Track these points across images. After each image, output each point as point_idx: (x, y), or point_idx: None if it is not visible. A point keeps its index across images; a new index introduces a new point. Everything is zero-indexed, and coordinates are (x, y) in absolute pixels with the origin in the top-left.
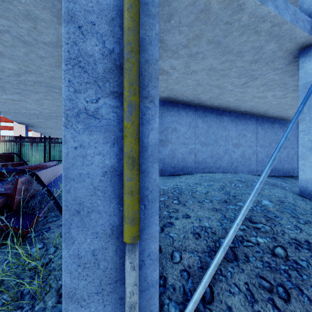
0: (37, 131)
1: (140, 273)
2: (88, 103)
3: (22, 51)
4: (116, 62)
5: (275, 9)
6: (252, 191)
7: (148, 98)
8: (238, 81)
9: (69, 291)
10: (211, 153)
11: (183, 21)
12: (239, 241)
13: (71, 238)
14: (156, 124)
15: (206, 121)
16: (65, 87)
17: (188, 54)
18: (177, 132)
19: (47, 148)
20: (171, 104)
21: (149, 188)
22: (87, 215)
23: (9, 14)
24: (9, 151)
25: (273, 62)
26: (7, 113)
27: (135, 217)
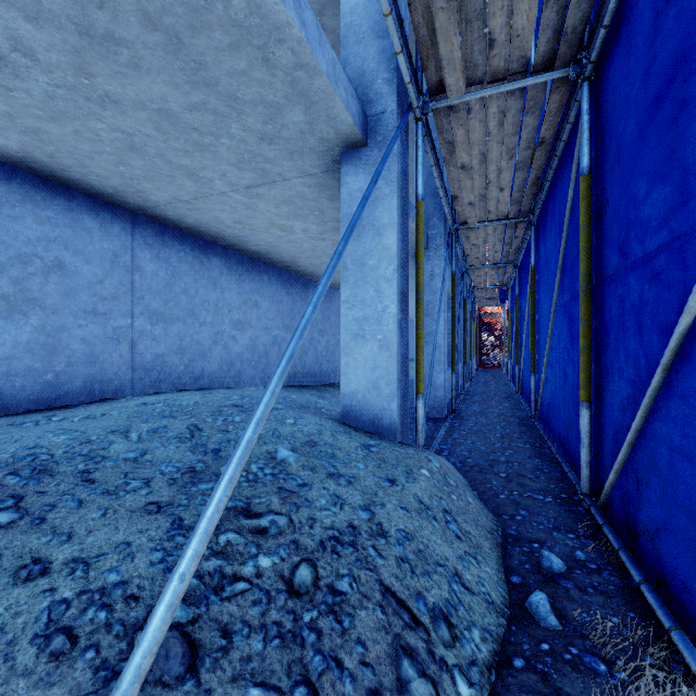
0: None
1: None
2: None
3: None
4: None
5: (301, 26)
6: (236, 451)
7: None
8: (237, 174)
9: None
10: (179, 342)
11: None
12: (211, 590)
13: None
14: None
15: (166, 259)
16: None
17: (81, 25)
18: (67, 275)
19: None
20: (44, 183)
21: None
22: None
23: None
24: None
25: (302, 157)
26: None
27: None
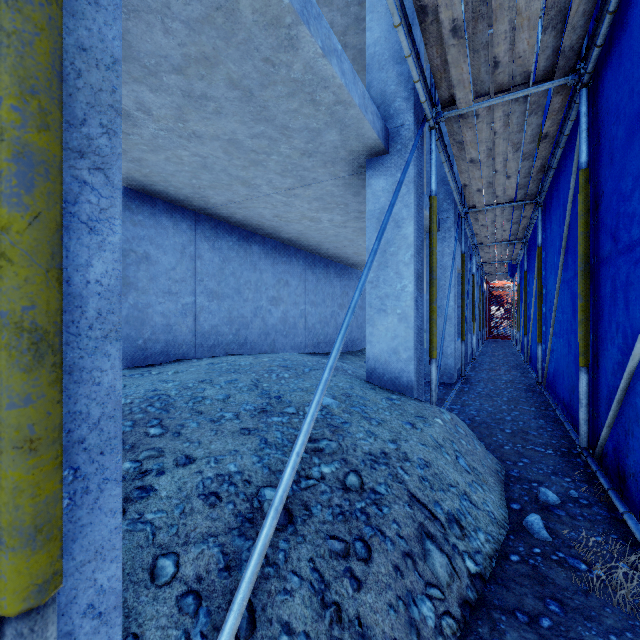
0: None
1: None
2: None
3: None
4: None
5: (342, 76)
6: (319, 386)
7: (87, 157)
8: (280, 181)
9: None
10: (229, 315)
11: (176, 6)
12: (293, 482)
13: None
14: (113, 234)
15: (219, 248)
16: None
17: (185, 91)
18: (151, 264)
19: None
20: (137, 195)
21: (91, 415)
22: None
23: None
24: None
25: (334, 165)
26: None
27: (45, 520)
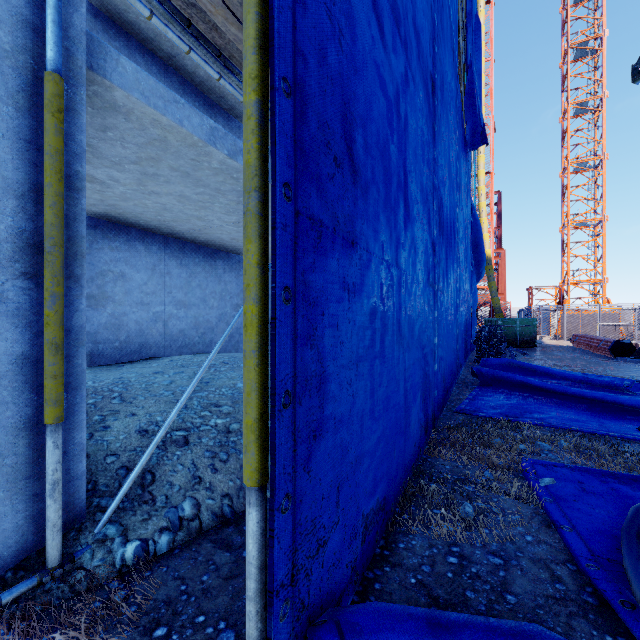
0: None
1: (62, 466)
2: None
3: None
4: (30, 241)
5: None
6: (201, 369)
7: (72, 278)
8: (227, 217)
9: None
10: (195, 321)
11: (128, 138)
12: (196, 427)
13: None
14: (82, 305)
15: (186, 265)
16: None
17: (142, 172)
18: (126, 281)
19: None
20: (114, 226)
21: (73, 374)
22: None
23: None
24: None
25: None
26: None
27: (59, 399)
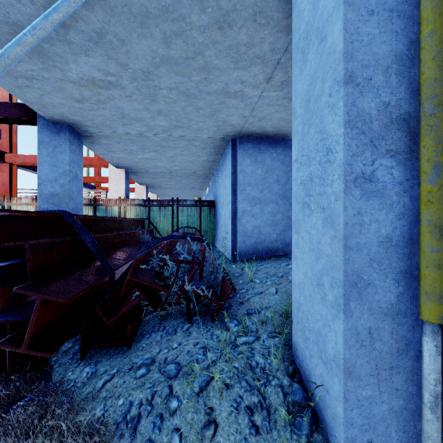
0: (154, 192)
1: (417, 366)
2: (364, 166)
3: (181, 106)
4: (392, 116)
5: None
6: None
7: None
8: None
9: (348, 366)
10: None
11: None
12: None
13: (350, 310)
14: None
15: None
16: (345, 151)
17: None
18: None
19: (174, 212)
20: None
21: None
22: (364, 288)
23: (187, 70)
24: (139, 216)
25: None
26: (134, 173)
27: (442, 295)
